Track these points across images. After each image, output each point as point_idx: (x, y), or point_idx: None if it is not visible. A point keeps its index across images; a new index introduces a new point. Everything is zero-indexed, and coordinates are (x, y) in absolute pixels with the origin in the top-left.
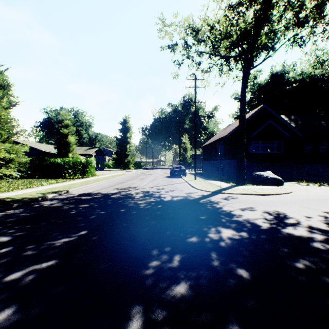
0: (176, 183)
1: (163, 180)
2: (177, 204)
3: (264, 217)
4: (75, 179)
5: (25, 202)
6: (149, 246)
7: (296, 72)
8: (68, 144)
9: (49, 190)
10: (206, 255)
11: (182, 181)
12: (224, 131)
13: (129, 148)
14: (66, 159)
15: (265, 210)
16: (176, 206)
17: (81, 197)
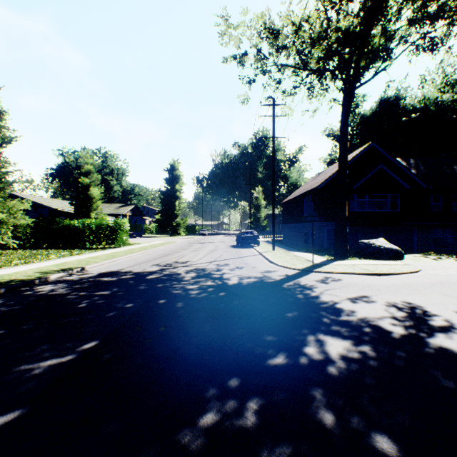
0: (245, 255)
1: (226, 251)
2: (248, 290)
3: (392, 315)
4: (99, 250)
5: (12, 287)
6: (201, 376)
7: (416, 97)
8: (90, 199)
9: (54, 267)
10: (306, 397)
11: (254, 252)
12: (314, 181)
13: (178, 206)
14: (86, 221)
15: (389, 301)
16: (247, 294)
17: (101, 279)
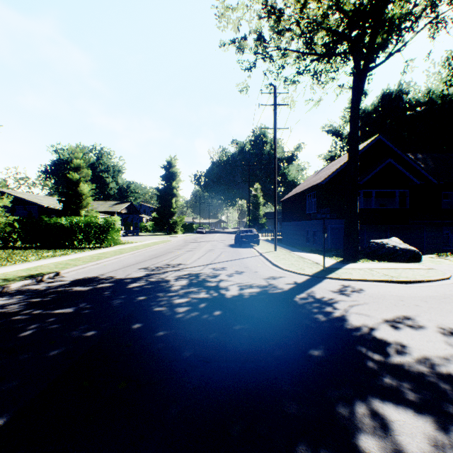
0: (244, 257)
1: (224, 252)
2: (252, 307)
3: None
4: (87, 250)
5: None
6: None
7: (421, 91)
8: (80, 195)
9: (24, 272)
10: None
11: (254, 253)
12: (315, 177)
13: (175, 204)
14: (75, 219)
15: (443, 326)
16: (250, 313)
17: (72, 288)
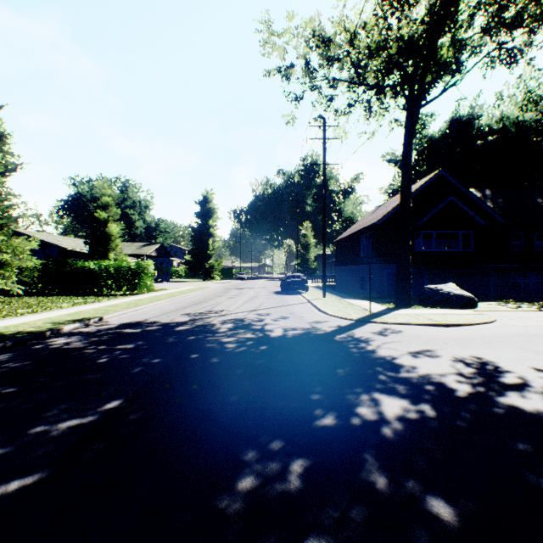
0: (291, 303)
1: (269, 299)
2: (294, 343)
3: (459, 371)
4: (119, 297)
5: (19, 340)
6: (239, 438)
7: (494, 117)
8: (108, 237)
9: (68, 317)
10: (357, 460)
11: (301, 300)
12: (372, 216)
13: (212, 245)
14: (104, 263)
15: (456, 356)
16: (292, 348)
17: (123, 330)
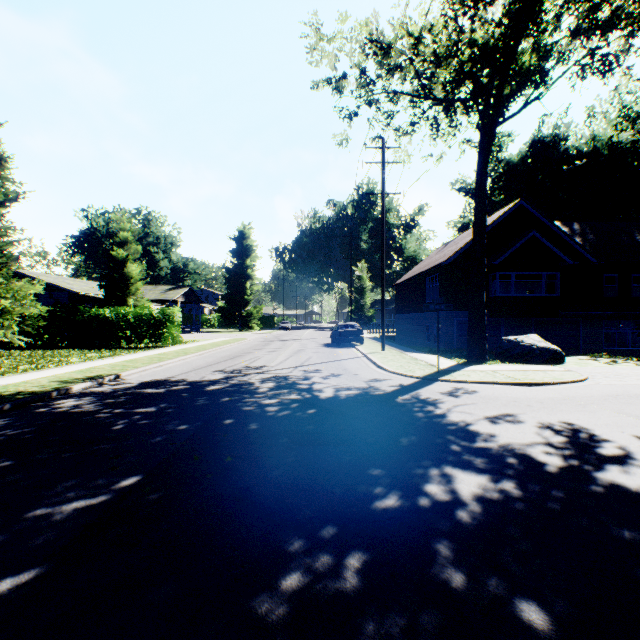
0: (343, 358)
1: (317, 352)
2: (348, 406)
3: (547, 440)
4: (140, 350)
5: (20, 402)
6: (283, 523)
7: (583, 137)
8: (127, 279)
9: (78, 374)
10: (427, 551)
11: (356, 354)
12: (439, 254)
13: (250, 289)
14: (122, 310)
15: (543, 422)
16: (346, 411)
17: (143, 390)
